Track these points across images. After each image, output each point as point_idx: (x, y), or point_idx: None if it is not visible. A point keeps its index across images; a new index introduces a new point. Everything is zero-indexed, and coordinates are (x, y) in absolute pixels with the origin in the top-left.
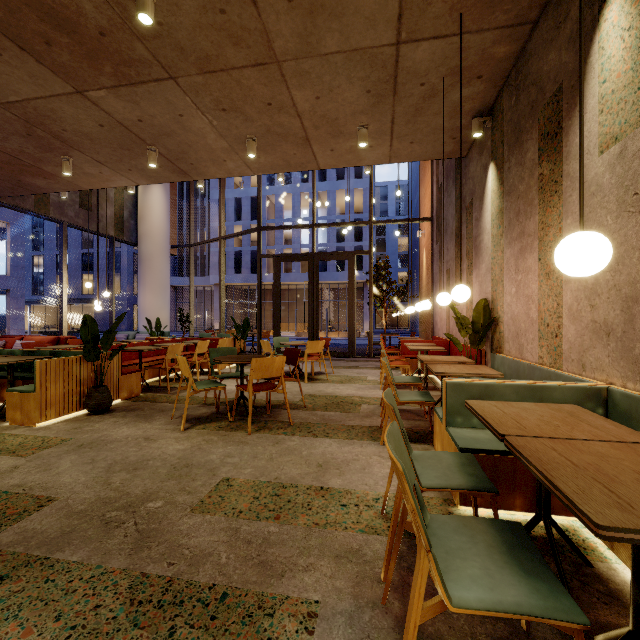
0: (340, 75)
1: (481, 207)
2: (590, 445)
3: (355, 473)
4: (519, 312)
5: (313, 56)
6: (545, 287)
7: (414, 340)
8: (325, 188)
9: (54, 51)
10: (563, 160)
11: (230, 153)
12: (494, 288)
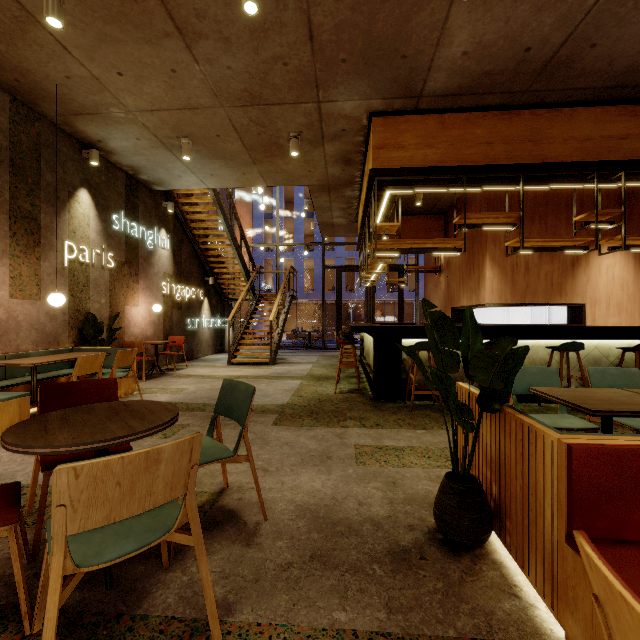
0: None
1: None
2: (62, 356)
3: None
4: None
5: None
6: None
7: None
8: None
9: None
10: None
11: None
12: None
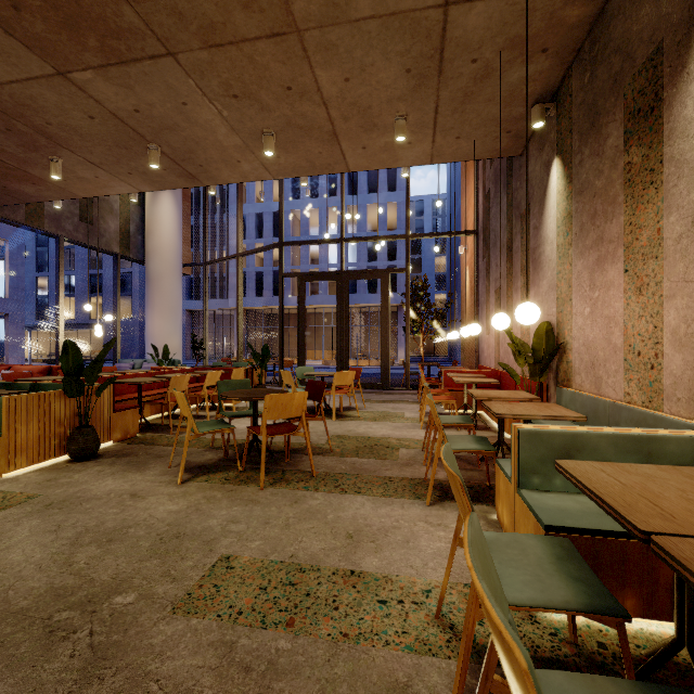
0: (374, 49)
1: (541, 213)
2: None
3: (396, 548)
4: (595, 337)
5: (341, 23)
6: (635, 305)
7: (458, 370)
8: (355, 202)
9: (24, 18)
10: (663, 141)
11: (245, 152)
12: (559, 308)
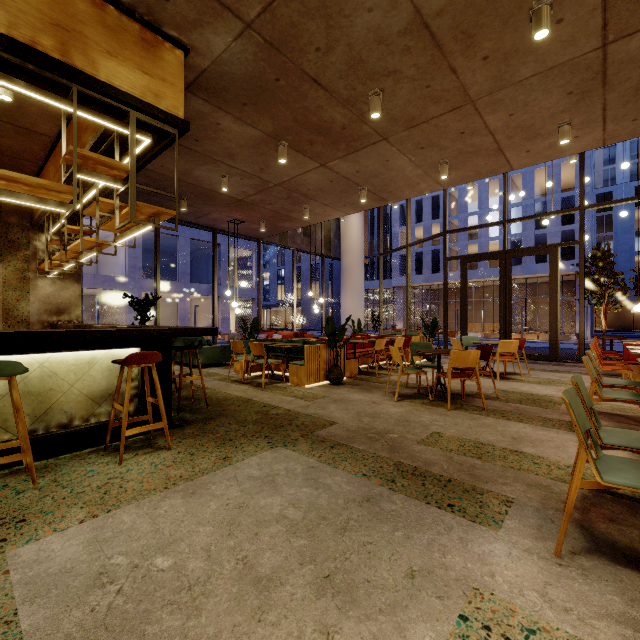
0: (535, 91)
1: None
2: None
3: (548, 448)
4: None
5: (506, 87)
6: None
7: None
8: (519, 170)
9: (314, 147)
10: None
11: (423, 177)
12: None
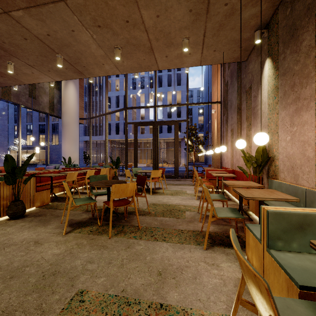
0: None
1: (258, 88)
2: None
3: (188, 284)
4: (294, 152)
5: None
6: None
7: (213, 169)
8: (161, 91)
9: None
10: None
11: (106, 59)
12: (270, 137)
